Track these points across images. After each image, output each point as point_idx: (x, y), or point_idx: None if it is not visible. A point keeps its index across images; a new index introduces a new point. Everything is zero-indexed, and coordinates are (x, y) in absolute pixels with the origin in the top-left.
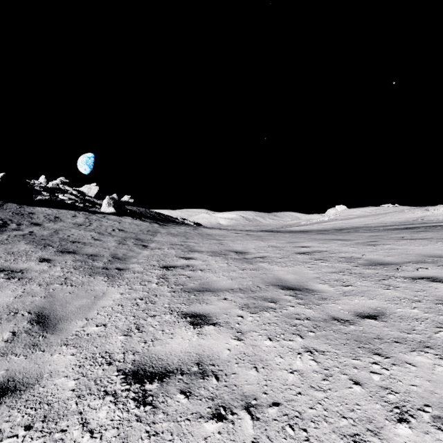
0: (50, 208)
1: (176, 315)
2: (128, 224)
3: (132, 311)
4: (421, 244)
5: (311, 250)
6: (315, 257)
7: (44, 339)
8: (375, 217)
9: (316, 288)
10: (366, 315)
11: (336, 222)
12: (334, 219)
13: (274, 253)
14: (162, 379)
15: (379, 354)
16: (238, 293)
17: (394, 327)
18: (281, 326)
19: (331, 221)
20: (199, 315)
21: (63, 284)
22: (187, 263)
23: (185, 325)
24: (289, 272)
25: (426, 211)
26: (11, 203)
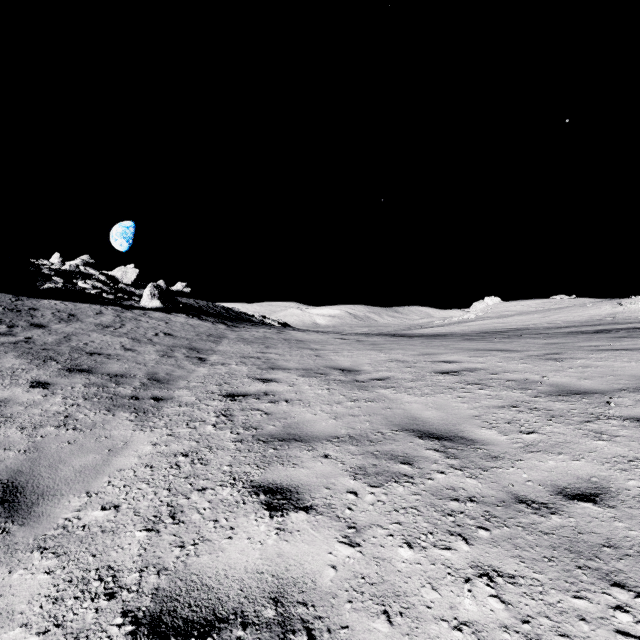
0: (64, 301)
1: (241, 488)
2: (179, 325)
3: (167, 479)
4: (632, 359)
5: (458, 367)
6: (468, 379)
7: (5, 537)
8: (543, 314)
9: (477, 436)
10: (575, 492)
11: (486, 321)
12: (483, 316)
13: (401, 372)
14: (204, 638)
15: (622, 584)
16: (347, 445)
17: (633, 520)
18: (426, 515)
19: (478, 320)
20: (281, 489)
21: (60, 427)
22: (265, 388)
23: (255, 510)
24: (429, 405)
25: (619, 305)
26: (3, 293)
